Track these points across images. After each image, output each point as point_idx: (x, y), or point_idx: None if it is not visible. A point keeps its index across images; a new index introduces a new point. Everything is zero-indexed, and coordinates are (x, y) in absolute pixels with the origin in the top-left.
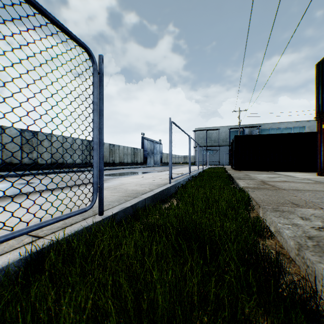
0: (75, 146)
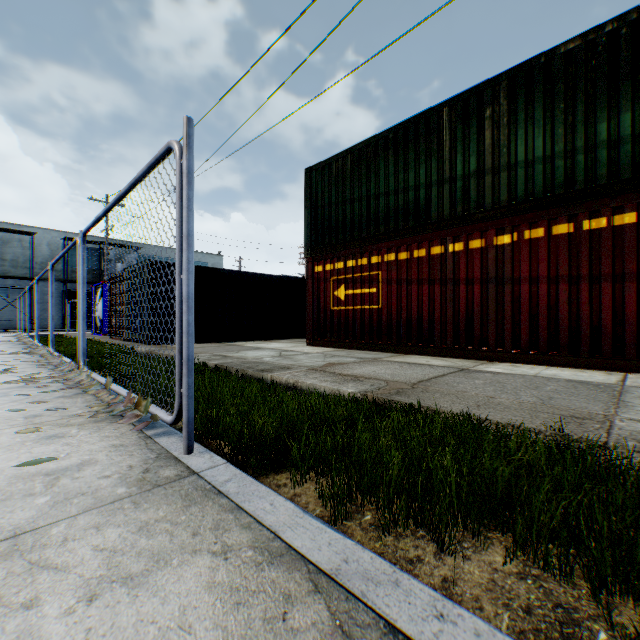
0: None
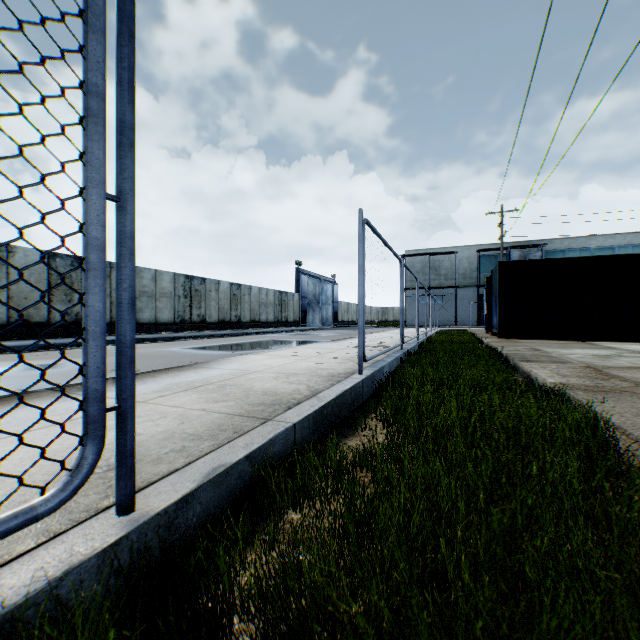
0: (160, 288)
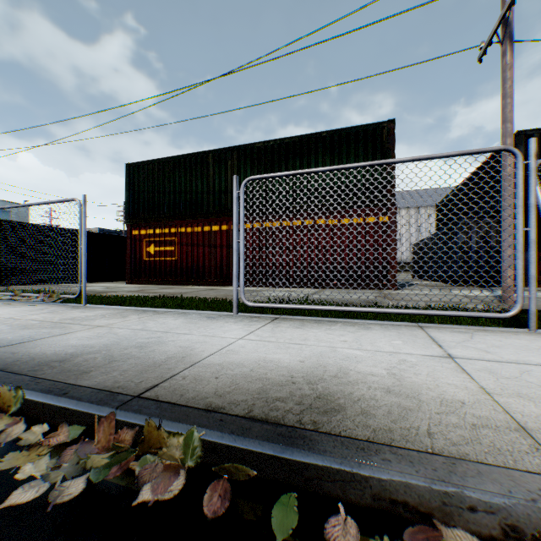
0: None
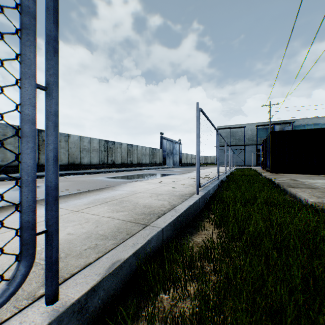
0: (92, 146)
